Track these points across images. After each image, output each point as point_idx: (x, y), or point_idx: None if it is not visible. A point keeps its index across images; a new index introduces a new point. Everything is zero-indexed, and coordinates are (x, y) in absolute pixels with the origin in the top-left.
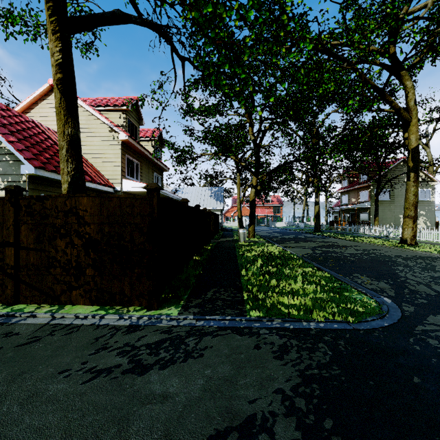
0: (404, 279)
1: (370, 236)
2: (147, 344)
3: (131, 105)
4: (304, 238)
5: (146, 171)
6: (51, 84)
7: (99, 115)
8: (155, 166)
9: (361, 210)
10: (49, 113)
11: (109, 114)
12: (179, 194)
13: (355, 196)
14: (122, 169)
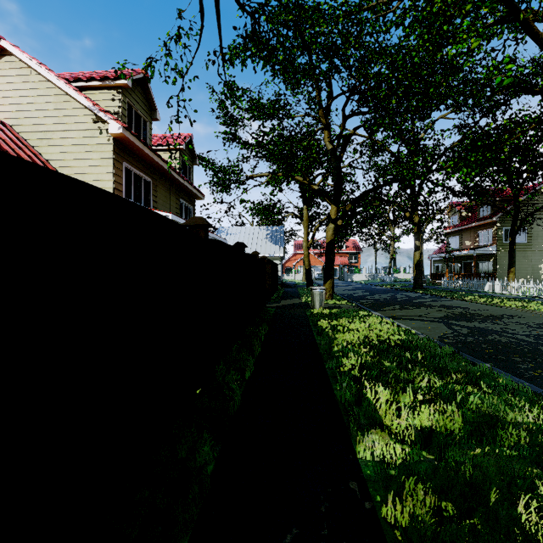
0: None
1: (510, 297)
2: None
3: (135, 83)
4: (409, 300)
5: (164, 195)
6: None
7: (74, 93)
8: (182, 190)
9: (481, 258)
10: None
11: (96, 94)
12: (223, 235)
13: (471, 238)
14: (116, 185)
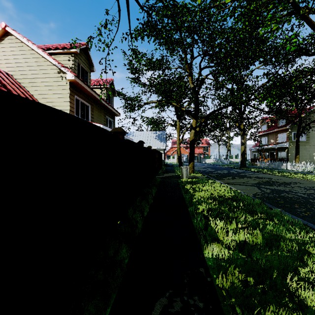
0: None
1: (296, 172)
2: None
3: (81, 50)
4: (237, 174)
5: (97, 114)
6: (3, 28)
7: (47, 57)
8: (107, 111)
9: (280, 149)
10: (3, 57)
11: (59, 57)
12: (130, 136)
13: (274, 138)
14: (70, 109)
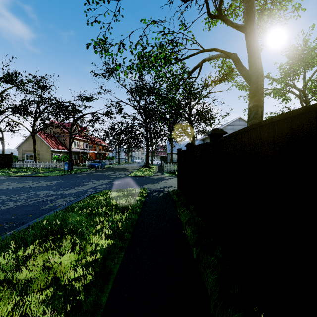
0: (28, 203)
1: None
2: (172, 187)
3: None
4: None
5: None
6: None
7: None
8: None
9: None
10: None
11: None
12: None
13: None
14: None
